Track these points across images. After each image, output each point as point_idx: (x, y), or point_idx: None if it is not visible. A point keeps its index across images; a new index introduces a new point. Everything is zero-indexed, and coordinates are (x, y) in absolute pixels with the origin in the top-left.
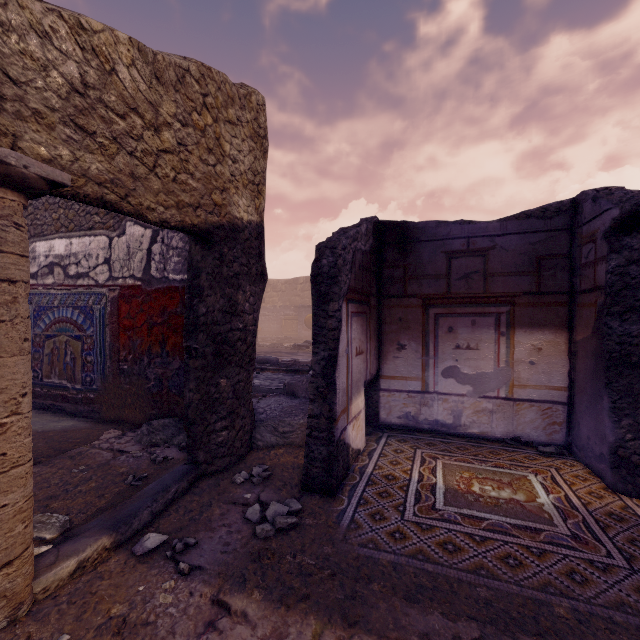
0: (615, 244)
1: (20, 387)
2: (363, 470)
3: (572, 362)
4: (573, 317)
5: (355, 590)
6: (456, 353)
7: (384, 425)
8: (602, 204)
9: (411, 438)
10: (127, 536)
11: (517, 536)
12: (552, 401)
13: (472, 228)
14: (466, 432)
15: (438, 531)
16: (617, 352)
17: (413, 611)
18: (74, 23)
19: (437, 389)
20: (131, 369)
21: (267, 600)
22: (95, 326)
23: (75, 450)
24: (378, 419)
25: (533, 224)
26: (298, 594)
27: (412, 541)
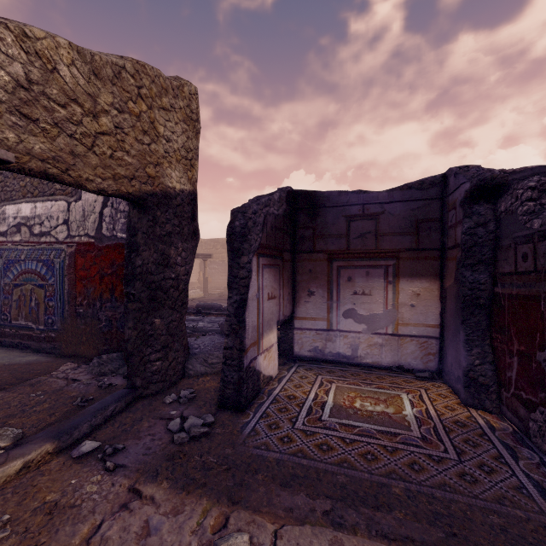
0: (467, 211)
1: None
2: (271, 392)
3: (443, 305)
4: (443, 269)
5: (243, 479)
6: (354, 298)
7: (297, 357)
8: (460, 179)
9: (316, 367)
10: (68, 444)
11: (379, 438)
12: (428, 336)
13: (366, 197)
14: (362, 362)
15: (318, 436)
16: (469, 296)
17: (284, 493)
18: (19, 32)
19: (339, 327)
20: (86, 312)
21: (172, 488)
22: (56, 276)
23: (35, 379)
24: (293, 352)
25: (413, 194)
26: (198, 483)
27: (296, 443)
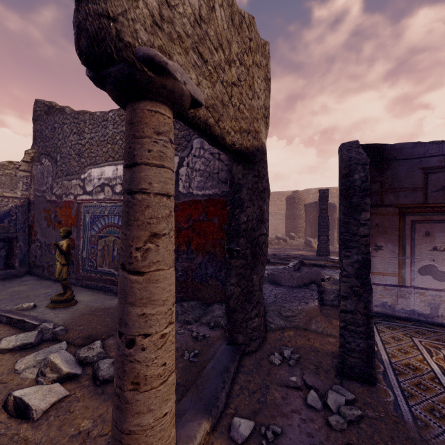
0: None
1: (172, 297)
2: (379, 357)
3: None
4: None
5: None
6: (433, 254)
7: None
8: None
9: (397, 326)
10: (217, 418)
11: None
12: None
13: None
14: (444, 322)
15: None
16: None
17: None
18: None
19: (414, 284)
20: None
21: None
22: None
23: None
24: None
25: None
26: None
27: None
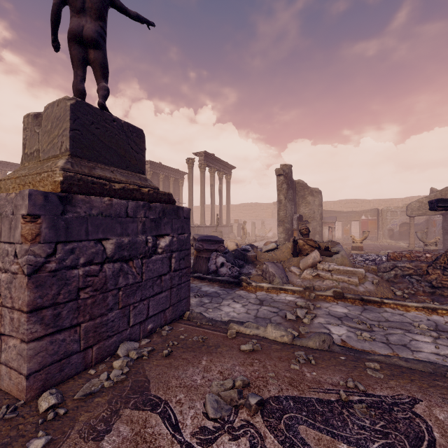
0: None
1: (413, 232)
2: None
3: None
4: None
5: None
6: None
7: None
8: None
9: None
10: None
11: None
12: None
13: None
14: None
15: None
16: None
17: None
18: (418, 201)
19: None
20: None
21: None
22: None
23: None
24: None
25: None
26: None
27: None
